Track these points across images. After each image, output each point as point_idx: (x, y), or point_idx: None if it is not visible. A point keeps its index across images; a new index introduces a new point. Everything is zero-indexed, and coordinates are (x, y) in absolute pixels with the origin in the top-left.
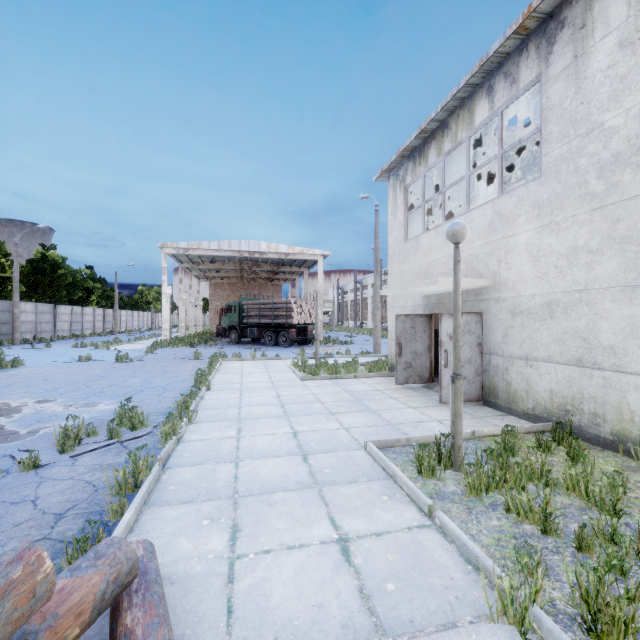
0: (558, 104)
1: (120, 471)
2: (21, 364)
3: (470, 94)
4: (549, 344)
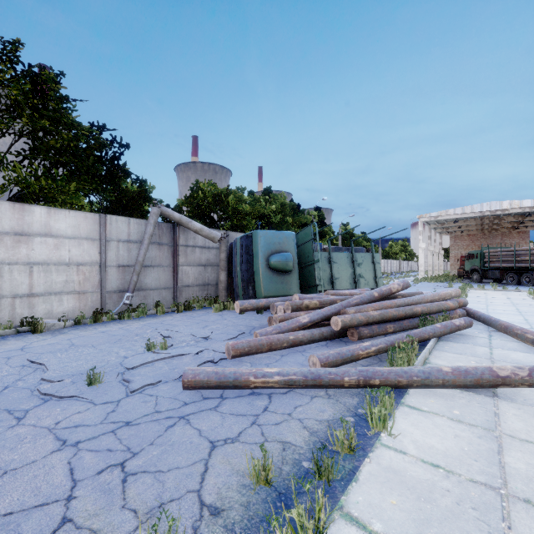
0: None
1: None
2: None
3: None
4: None
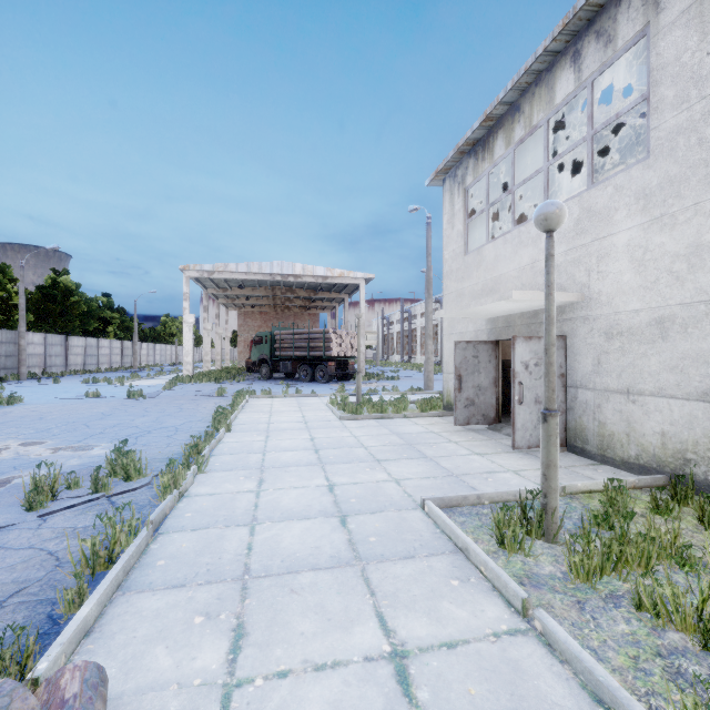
0: (673, 60)
1: (88, 540)
2: (19, 401)
3: (549, 65)
4: (660, 373)
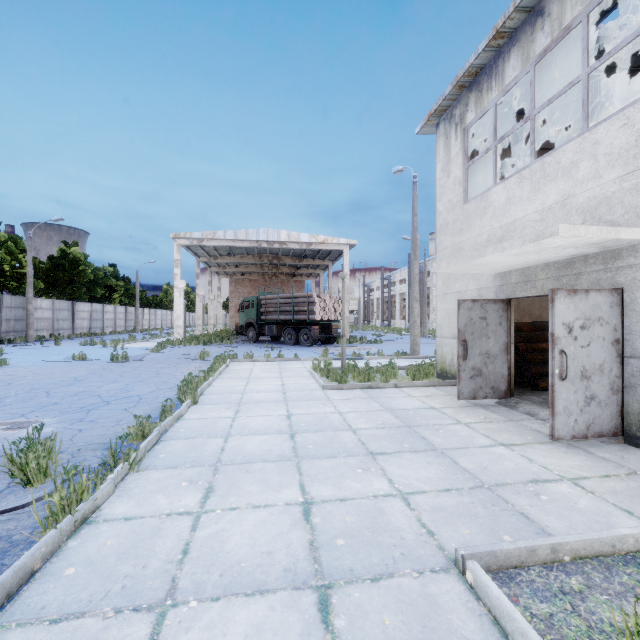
0: None
1: None
2: (4, 363)
3: None
4: None
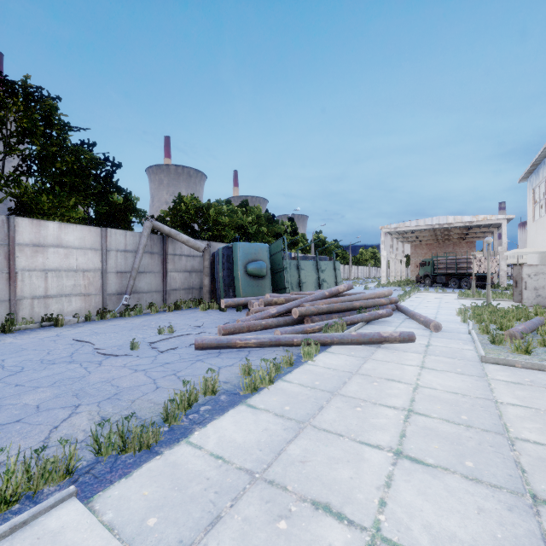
0: None
1: None
2: None
3: None
4: None
